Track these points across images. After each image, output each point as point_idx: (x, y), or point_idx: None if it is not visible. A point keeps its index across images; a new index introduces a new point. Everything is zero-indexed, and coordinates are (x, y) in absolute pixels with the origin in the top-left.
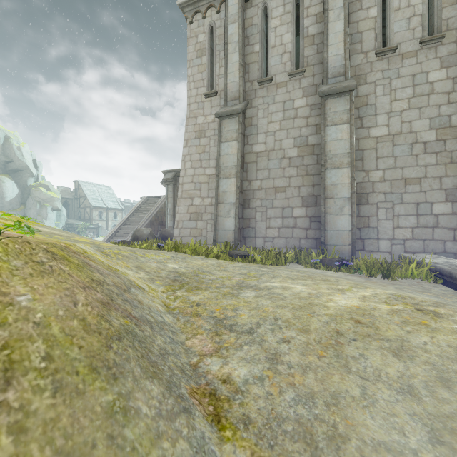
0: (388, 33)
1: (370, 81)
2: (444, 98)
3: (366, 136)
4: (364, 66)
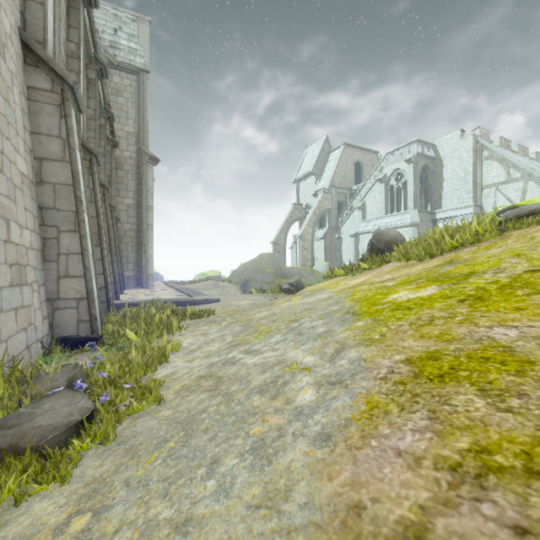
0: None
1: None
2: None
3: None
4: None
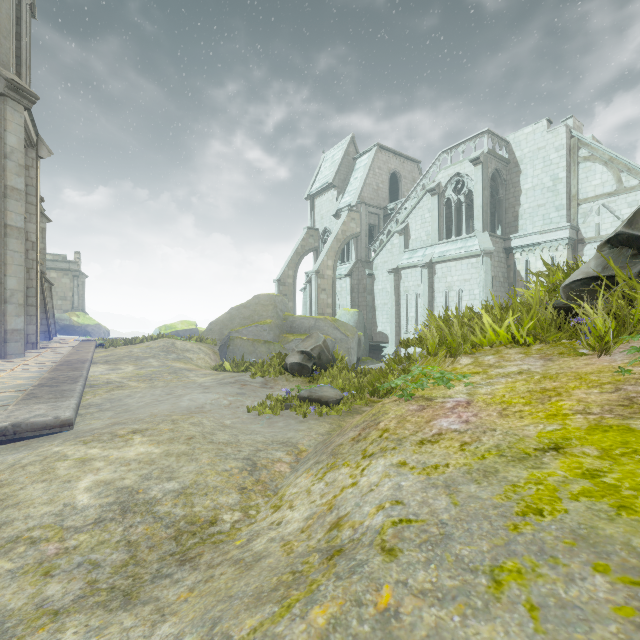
0: None
1: None
2: None
3: None
4: None
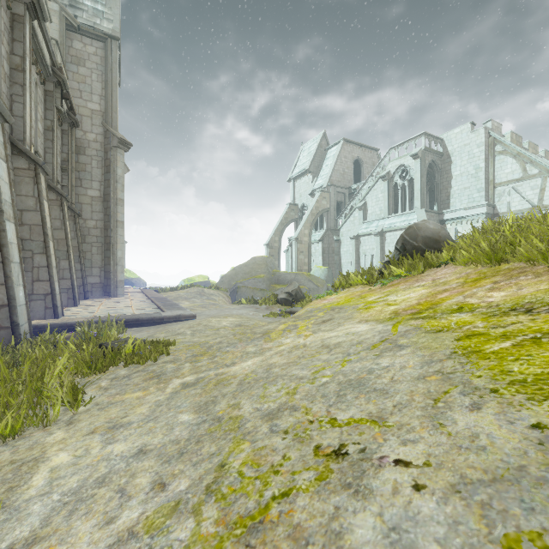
0: None
1: None
2: None
3: None
4: None
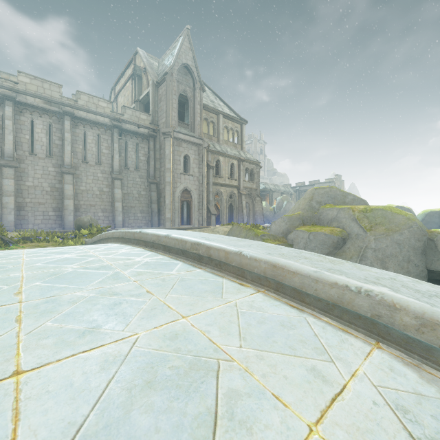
0: (34, 147)
1: (26, 163)
2: (54, 178)
3: (24, 184)
4: (23, 156)
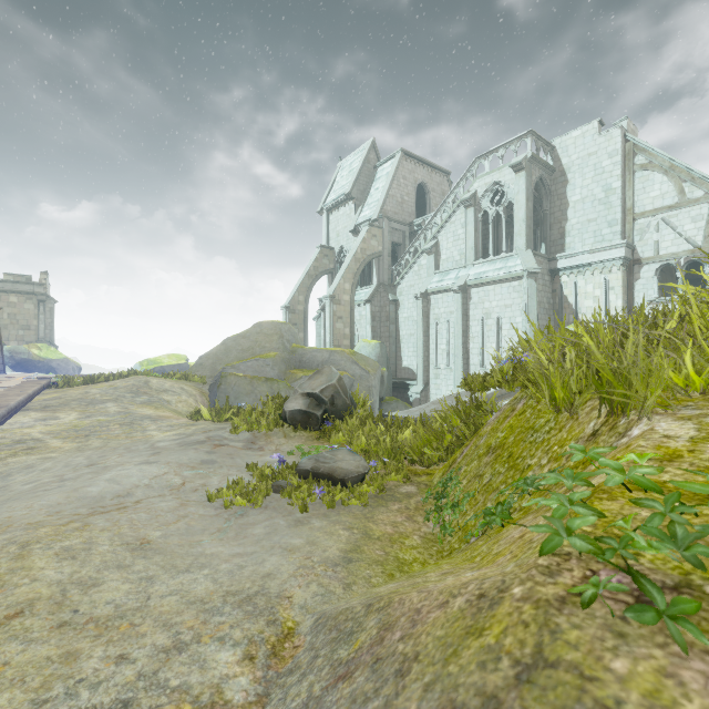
0: None
1: None
2: None
3: None
4: None
